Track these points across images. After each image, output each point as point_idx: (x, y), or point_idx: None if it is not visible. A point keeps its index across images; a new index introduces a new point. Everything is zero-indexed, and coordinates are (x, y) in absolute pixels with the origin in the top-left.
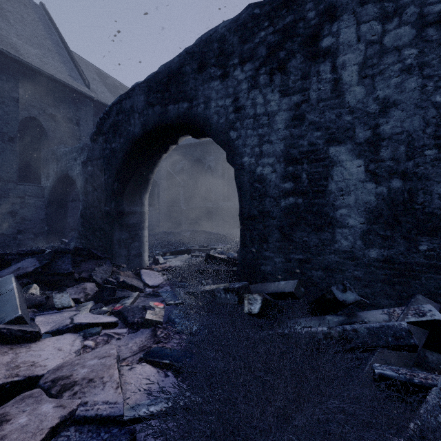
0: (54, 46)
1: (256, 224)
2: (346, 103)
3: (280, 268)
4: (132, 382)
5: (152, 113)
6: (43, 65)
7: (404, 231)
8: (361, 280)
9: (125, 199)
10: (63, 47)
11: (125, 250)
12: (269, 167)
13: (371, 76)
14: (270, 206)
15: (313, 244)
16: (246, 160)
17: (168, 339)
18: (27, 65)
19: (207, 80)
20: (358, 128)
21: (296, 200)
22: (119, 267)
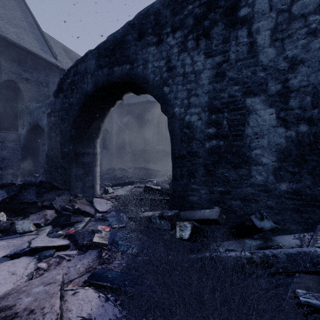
0: (29, 27)
1: (185, 163)
2: (260, 62)
3: (204, 198)
4: (74, 309)
5: (101, 73)
6: (20, 40)
7: (309, 168)
8: (273, 208)
9: (80, 143)
10: (36, 28)
11: (81, 183)
12: (196, 115)
13: (280, 39)
14: (196, 147)
15: (233, 179)
16: (177, 110)
17: (111, 260)
18: (7, 39)
19: (145, 46)
20: (270, 82)
21: (218, 142)
22: (76, 196)
